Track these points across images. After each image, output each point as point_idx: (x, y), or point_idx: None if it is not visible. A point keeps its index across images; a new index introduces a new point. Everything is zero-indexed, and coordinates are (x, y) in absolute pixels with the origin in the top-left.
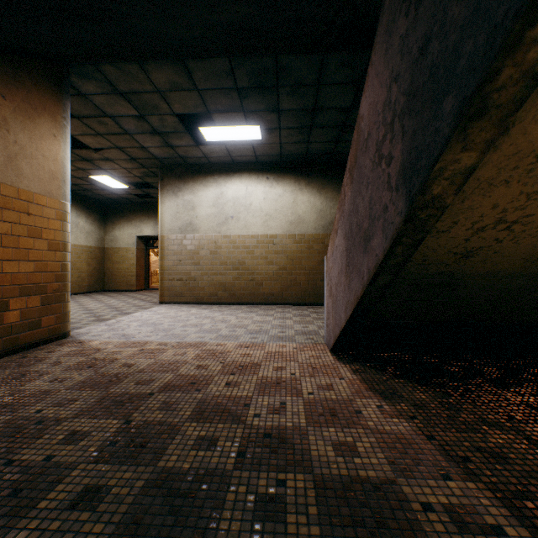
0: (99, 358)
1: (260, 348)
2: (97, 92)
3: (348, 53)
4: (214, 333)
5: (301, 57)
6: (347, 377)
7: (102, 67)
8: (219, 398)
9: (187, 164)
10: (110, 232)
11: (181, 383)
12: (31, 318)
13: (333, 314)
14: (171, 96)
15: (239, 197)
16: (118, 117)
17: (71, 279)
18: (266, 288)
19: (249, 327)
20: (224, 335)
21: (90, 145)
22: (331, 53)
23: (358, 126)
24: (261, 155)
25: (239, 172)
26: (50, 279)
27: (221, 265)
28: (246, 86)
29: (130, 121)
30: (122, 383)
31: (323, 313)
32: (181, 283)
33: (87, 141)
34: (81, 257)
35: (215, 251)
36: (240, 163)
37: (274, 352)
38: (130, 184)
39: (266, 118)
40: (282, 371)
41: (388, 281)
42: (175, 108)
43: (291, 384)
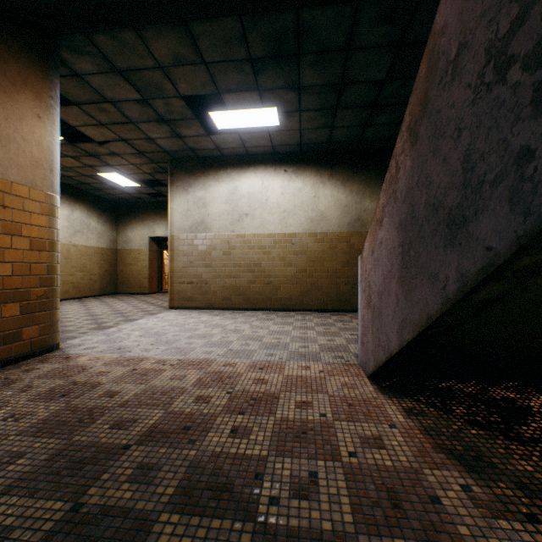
0: (79, 382)
1: (277, 370)
2: (92, 71)
3: (388, 1)
4: (224, 347)
5: (328, 11)
6: (400, 422)
7: (94, 37)
8: (220, 458)
9: (198, 157)
10: (122, 233)
11: (170, 428)
12: (7, 329)
13: (373, 331)
14: (175, 72)
15: (255, 192)
16: (119, 102)
17: (81, 282)
18: (283, 293)
19: (264, 339)
20: (235, 351)
21: (94, 137)
22: (366, 2)
23: (431, 50)
24: (278, 145)
25: (254, 165)
26: (32, 283)
27: (235, 267)
28: (261, 55)
29: (133, 107)
30: (93, 425)
31: (349, 322)
32: (192, 287)
33: (90, 133)
34: (92, 259)
35: (228, 252)
36: (256, 155)
37: (295, 377)
38: (141, 182)
39: (284, 98)
40: (308, 409)
41: (499, 293)
42: (180, 88)
43: (322, 434)
